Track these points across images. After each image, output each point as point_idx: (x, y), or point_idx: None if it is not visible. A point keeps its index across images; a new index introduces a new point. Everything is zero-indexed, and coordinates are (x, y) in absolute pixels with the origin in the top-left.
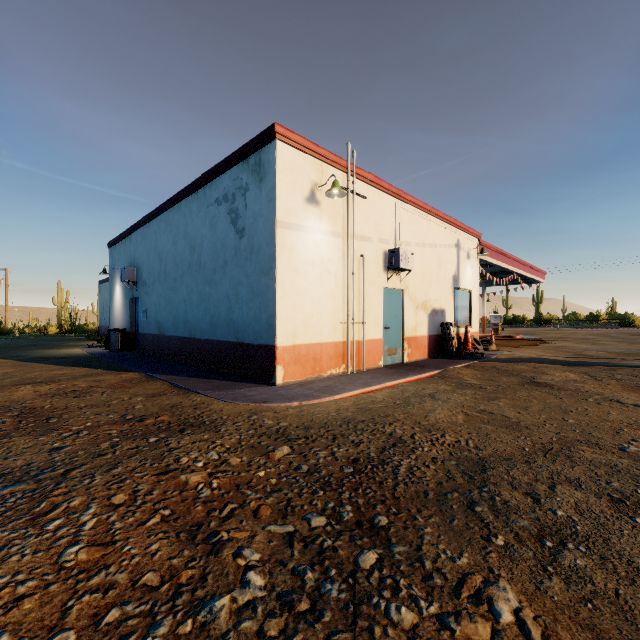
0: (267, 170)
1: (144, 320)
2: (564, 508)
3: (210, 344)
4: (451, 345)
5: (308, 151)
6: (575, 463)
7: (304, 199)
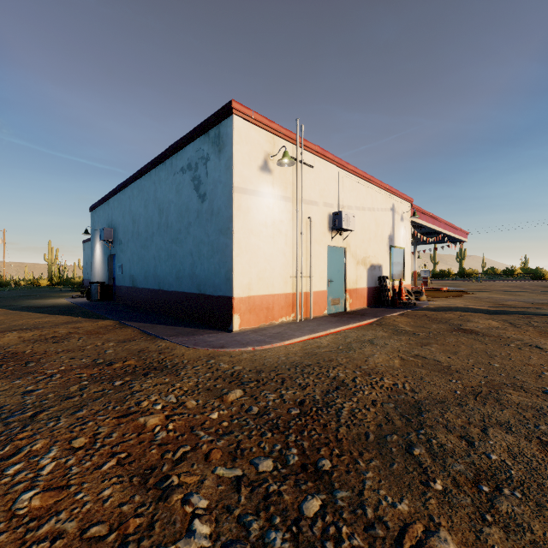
0: (225, 142)
1: (120, 274)
2: (497, 452)
3: (176, 295)
4: (387, 296)
5: (262, 125)
6: (504, 406)
7: (258, 167)
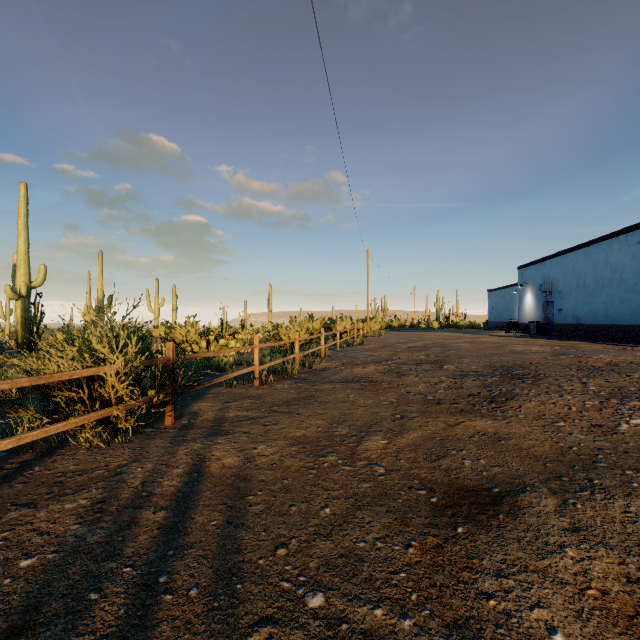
0: None
1: (559, 315)
2: None
3: (631, 328)
4: None
5: None
6: None
7: None
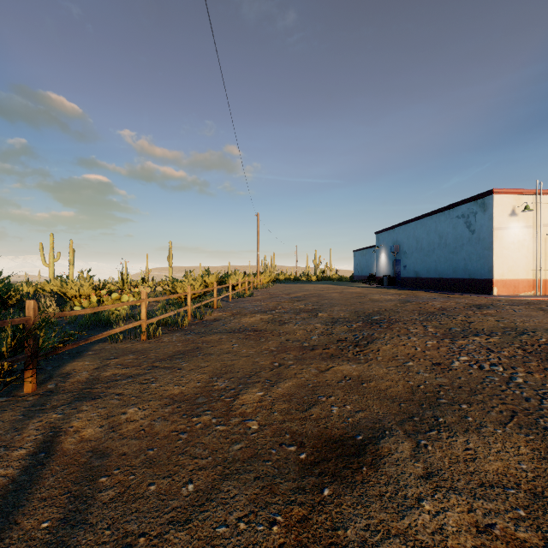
0: (488, 207)
1: (404, 270)
2: None
3: (452, 280)
4: None
5: (510, 193)
6: None
7: (508, 215)
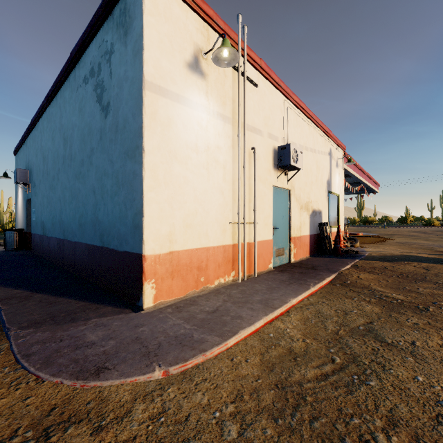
0: (133, 14)
1: (34, 220)
2: None
3: (79, 247)
4: (328, 243)
5: (190, 2)
6: None
7: (185, 63)
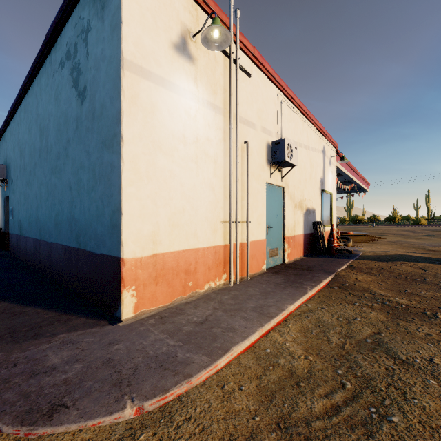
0: None
1: (11, 219)
2: None
3: (55, 249)
4: (322, 243)
5: None
6: None
7: (171, 44)
